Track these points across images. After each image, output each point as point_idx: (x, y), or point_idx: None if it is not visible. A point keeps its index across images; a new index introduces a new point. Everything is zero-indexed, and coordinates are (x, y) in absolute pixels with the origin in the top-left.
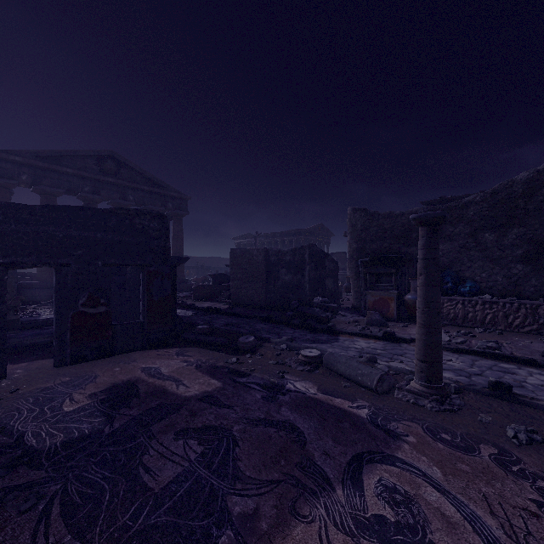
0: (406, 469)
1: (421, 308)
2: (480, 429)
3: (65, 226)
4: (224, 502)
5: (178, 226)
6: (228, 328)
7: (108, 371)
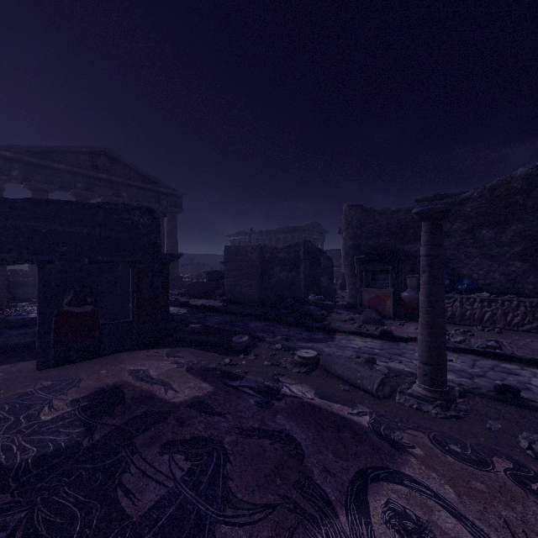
0: (416, 489)
1: (424, 307)
2: (491, 439)
3: (49, 221)
4: (212, 533)
5: (173, 223)
6: (221, 326)
7: (93, 373)
